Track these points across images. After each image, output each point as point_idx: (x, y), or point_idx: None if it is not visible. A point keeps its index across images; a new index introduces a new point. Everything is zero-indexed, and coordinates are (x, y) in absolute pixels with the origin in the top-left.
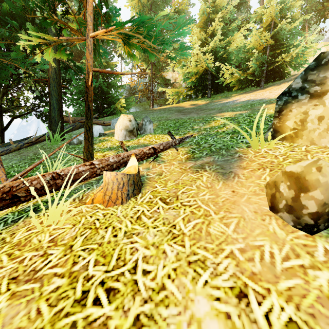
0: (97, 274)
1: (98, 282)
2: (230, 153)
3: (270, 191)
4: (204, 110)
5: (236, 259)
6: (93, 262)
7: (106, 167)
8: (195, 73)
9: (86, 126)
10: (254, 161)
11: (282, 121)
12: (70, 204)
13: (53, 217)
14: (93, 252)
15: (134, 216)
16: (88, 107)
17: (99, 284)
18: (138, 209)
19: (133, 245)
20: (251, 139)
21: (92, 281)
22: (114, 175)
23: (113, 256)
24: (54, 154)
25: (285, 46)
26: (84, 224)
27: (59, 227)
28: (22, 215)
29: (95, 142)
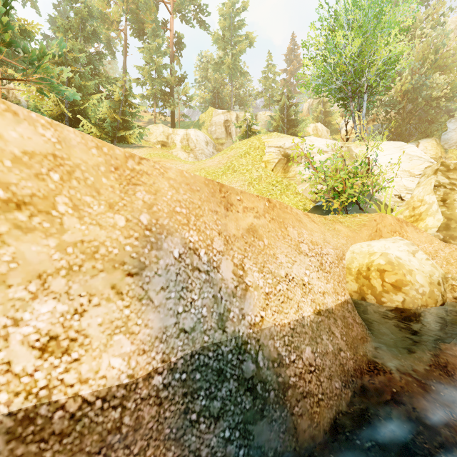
0: None
1: None
2: None
3: None
4: None
5: None
6: None
7: None
8: (52, 113)
9: None
10: None
11: None
12: None
13: None
14: None
15: None
16: None
17: None
18: None
19: None
20: None
21: None
22: None
23: None
24: None
25: (129, 122)
26: None
27: None
28: None
29: None
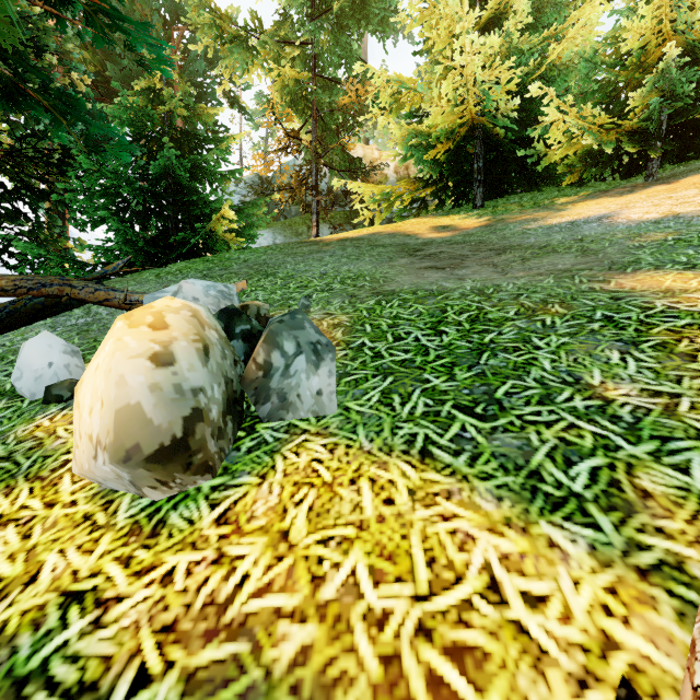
0: None
1: None
2: None
3: None
4: (513, 253)
5: None
6: None
7: None
8: (446, 135)
9: None
10: None
11: None
12: None
13: None
14: None
15: None
16: None
17: None
18: None
19: None
20: None
21: None
22: None
23: None
24: None
25: None
26: None
27: None
28: None
29: None
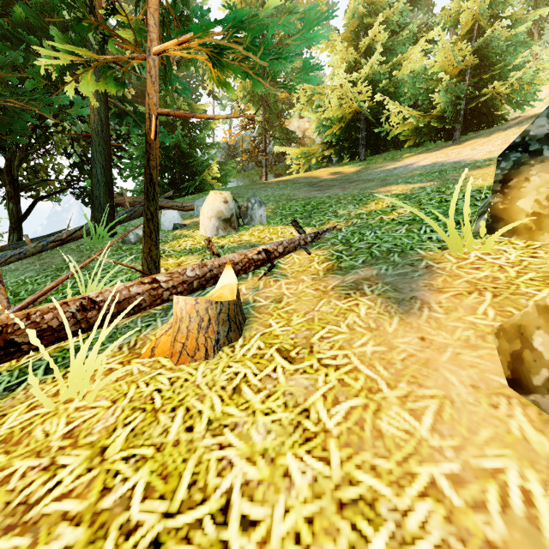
0: (147, 520)
1: (147, 543)
2: (409, 260)
3: (507, 345)
4: (355, 183)
5: (446, 503)
6: (142, 491)
7: (179, 286)
8: (339, 119)
9: (146, 212)
10: (458, 276)
11: (510, 200)
12: (113, 356)
13: (76, 385)
14: (145, 465)
15: (228, 385)
16: (150, 179)
17: (149, 546)
18: (235, 371)
19: (223, 453)
20: (447, 234)
21: (136, 538)
22: (193, 303)
23: (183, 477)
24: (96, 262)
25: (498, 67)
26: (133, 401)
27: (87, 406)
28: (26, 376)
29: (166, 239)
